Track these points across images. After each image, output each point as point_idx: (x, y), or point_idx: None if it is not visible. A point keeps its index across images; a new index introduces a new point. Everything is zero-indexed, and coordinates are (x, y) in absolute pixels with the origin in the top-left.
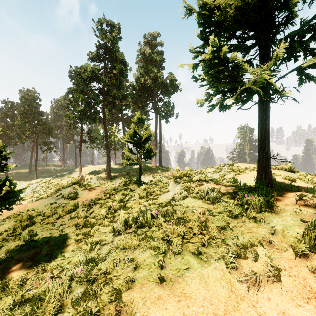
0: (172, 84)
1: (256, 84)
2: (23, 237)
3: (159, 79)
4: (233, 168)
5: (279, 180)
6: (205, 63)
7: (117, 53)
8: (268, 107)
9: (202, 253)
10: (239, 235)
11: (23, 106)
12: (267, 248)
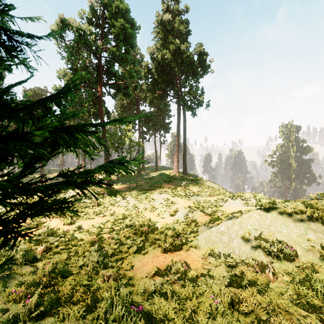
0: (200, 61)
1: None
2: None
3: (183, 54)
4: None
5: None
6: None
7: (117, 3)
8: None
9: None
10: None
11: None
12: None
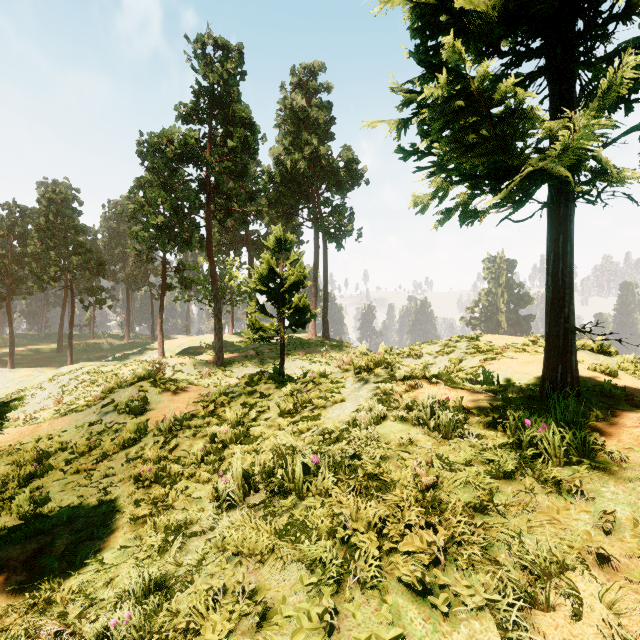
0: (349, 170)
1: (566, 155)
2: (18, 505)
3: (323, 159)
4: (480, 346)
5: (582, 373)
6: (434, 107)
7: (236, 105)
8: (572, 216)
9: (432, 586)
10: (521, 533)
11: (45, 215)
12: (602, 574)
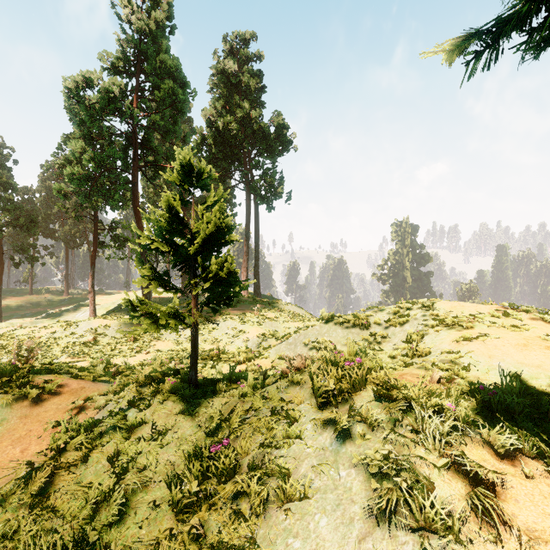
0: (279, 135)
1: None
2: None
3: (255, 123)
4: (441, 316)
5: None
6: None
7: (163, 56)
8: None
9: None
10: None
11: None
12: None
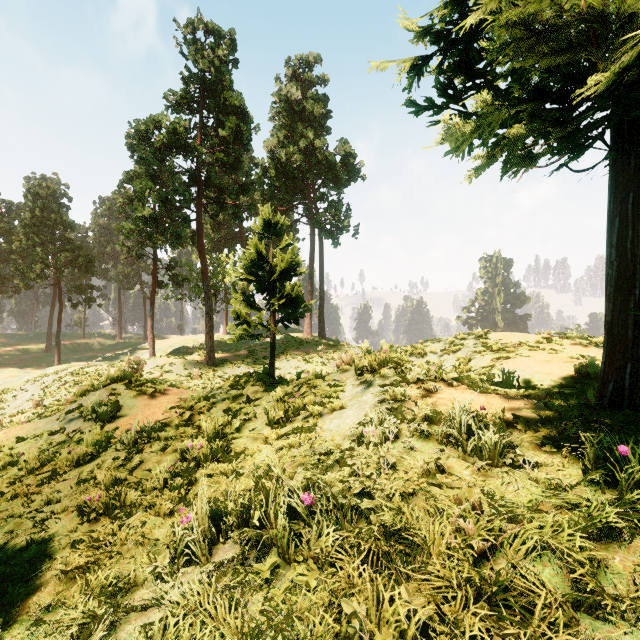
0: (345, 165)
1: None
2: None
3: (319, 153)
4: (489, 343)
5: None
6: None
7: (227, 93)
8: None
9: None
10: None
11: (31, 210)
12: None
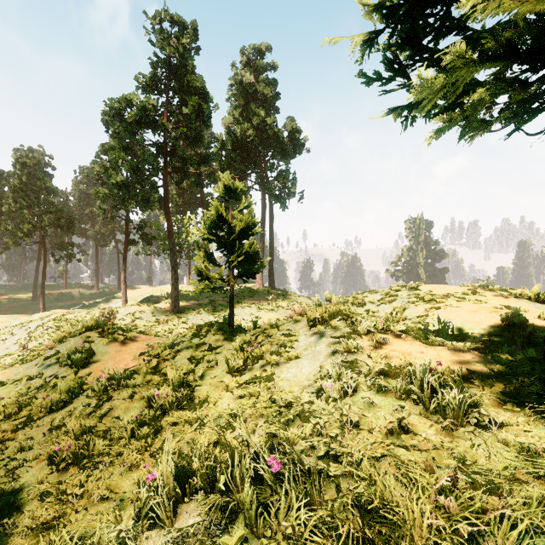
0: (292, 139)
1: None
2: None
3: (270, 129)
4: (421, 294)
5: (535, 323)
6: None
7: (190, 76)
8: None
9: None
10: None
11: (19, 177)
12: None
